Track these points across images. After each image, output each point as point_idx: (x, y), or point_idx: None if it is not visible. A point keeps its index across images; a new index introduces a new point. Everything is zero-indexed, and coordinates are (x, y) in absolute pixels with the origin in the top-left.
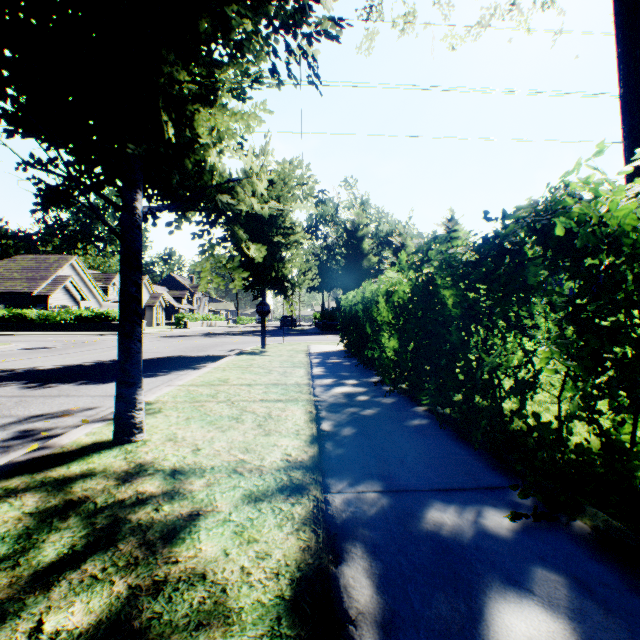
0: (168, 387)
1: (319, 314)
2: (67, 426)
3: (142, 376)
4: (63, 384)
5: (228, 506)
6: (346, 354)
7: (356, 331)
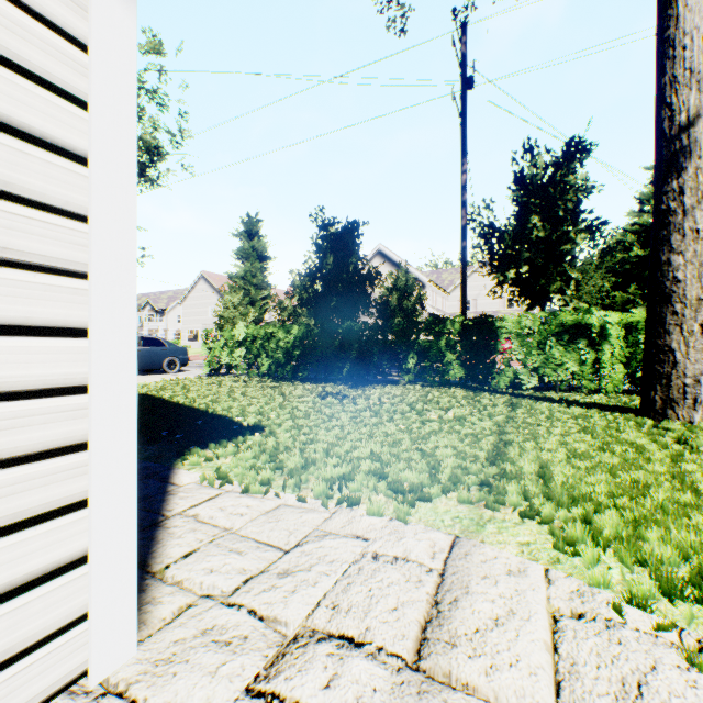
0: None
1: None
2: None
3: None
4: None
5: None
6: None
7: None
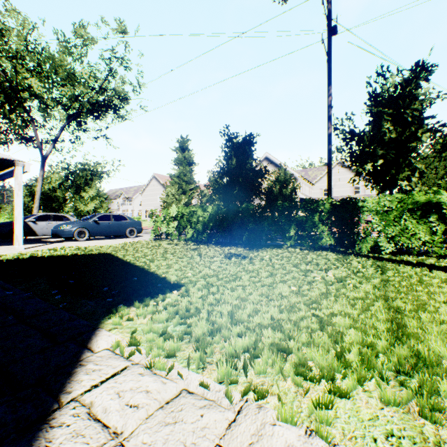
0: None
1: None
2: None
3: None
4: None
5: None
6: None
7: None
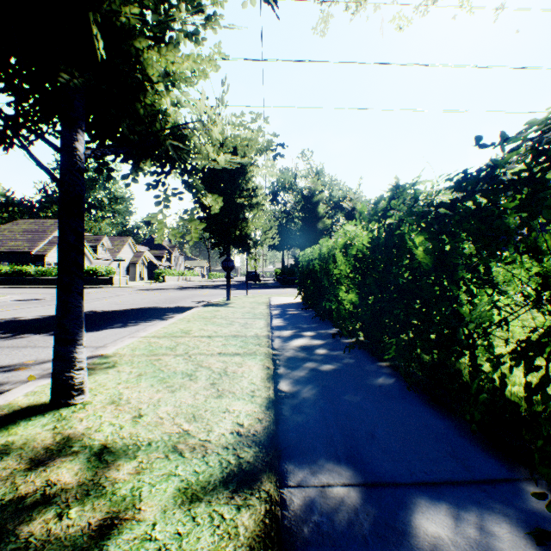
0: (130, 339)
1: (279, 270)
2: (18, 381)
3: (83, 332)
4: (35, 334)
5: (154, 510)
6: (304, 306)
7: (313, 284)
